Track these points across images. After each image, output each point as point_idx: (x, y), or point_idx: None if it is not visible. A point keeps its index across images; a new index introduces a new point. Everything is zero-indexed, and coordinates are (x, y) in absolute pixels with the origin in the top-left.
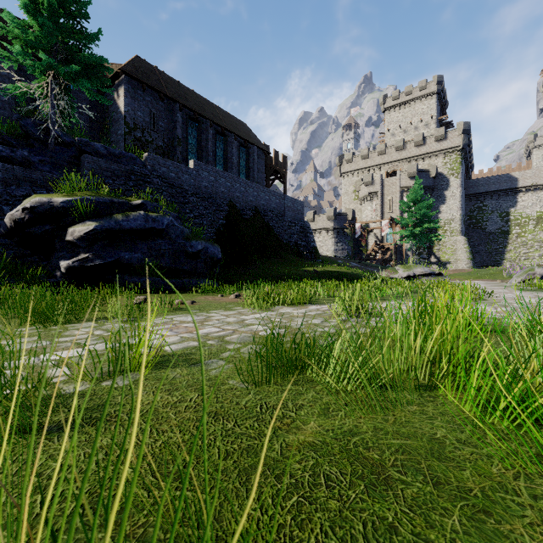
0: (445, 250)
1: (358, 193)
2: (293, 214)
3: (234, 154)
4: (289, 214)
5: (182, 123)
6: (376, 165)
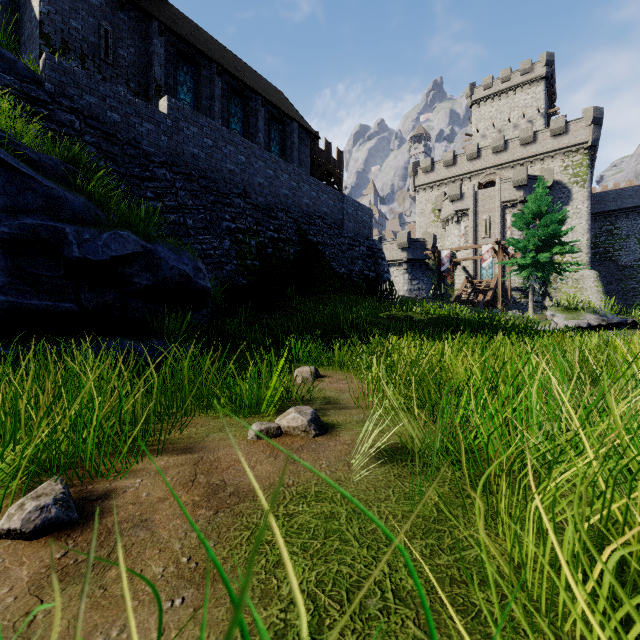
0: (565, 290)
1: (439, 213)
2: (357, 227)
3: (261, 130)
4: (350, 226)
5: (166, 60)
6: (464, 173)
